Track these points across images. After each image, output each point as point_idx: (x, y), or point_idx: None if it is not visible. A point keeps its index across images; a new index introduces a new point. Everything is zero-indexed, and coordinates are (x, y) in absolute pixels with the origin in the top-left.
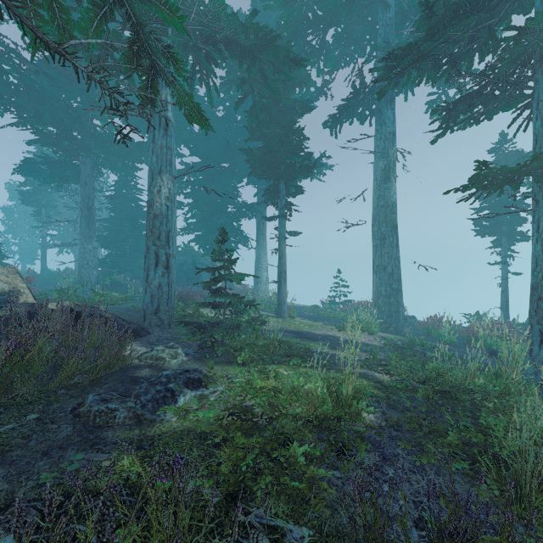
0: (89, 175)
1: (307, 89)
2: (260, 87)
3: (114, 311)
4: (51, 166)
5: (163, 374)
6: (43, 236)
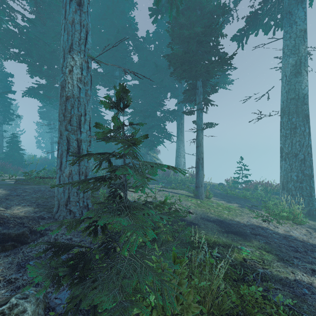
0: None
1: None
2: None
3: (52, 193)
4: (45, 91)
5: None
6: (52, 137)
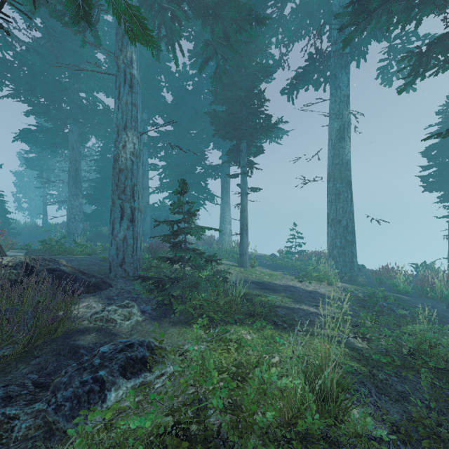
0: (76, 141)
1: (266, 61)
2: (223, 51)
3: (88, 262)
4: (45, 134)
5: (99, 351)
6: (44, 195)
